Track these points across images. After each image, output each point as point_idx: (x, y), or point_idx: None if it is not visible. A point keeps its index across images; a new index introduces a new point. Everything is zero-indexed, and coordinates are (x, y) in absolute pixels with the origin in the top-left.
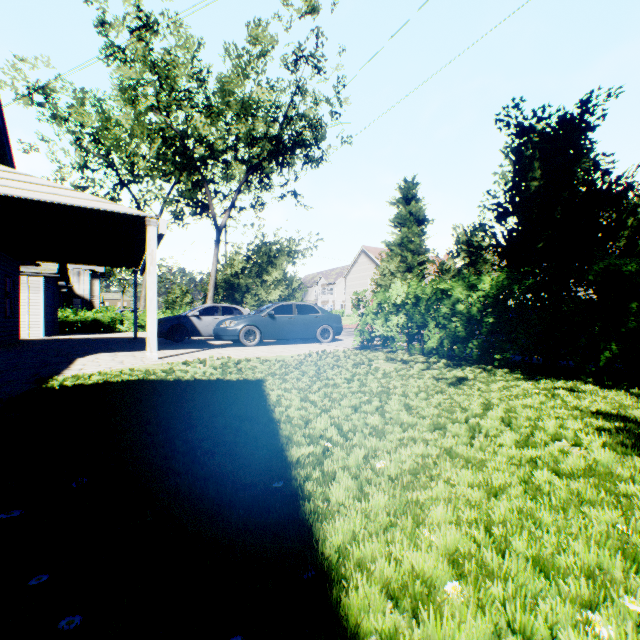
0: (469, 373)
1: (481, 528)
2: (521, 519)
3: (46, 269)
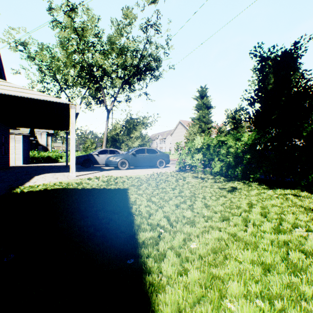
0: (237, 185)
1: (267, 303)
2: (291, 292)
3: (23, 131)
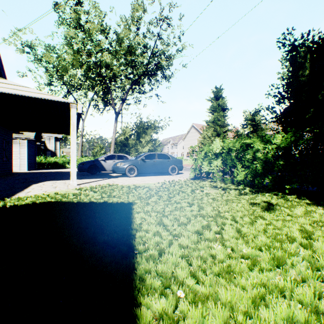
0: (270, 198)
1: None
2: None
3: (28, 136)
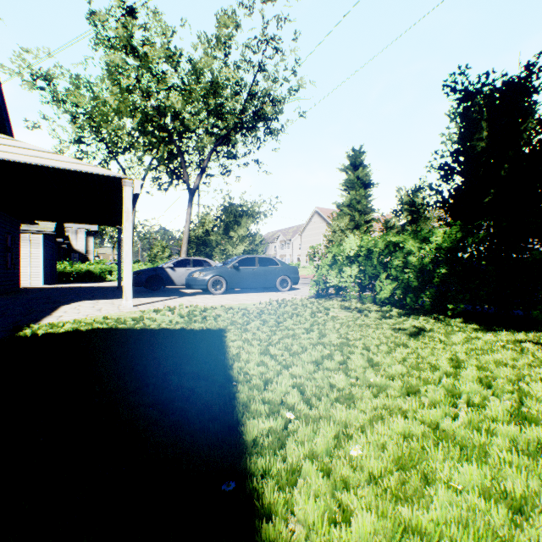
0: (424, 323)
1: None
2: None
3: (45, 227)
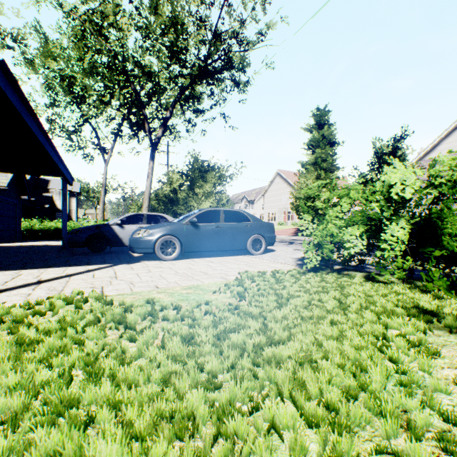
0: None
1: None
2: None
3: None
